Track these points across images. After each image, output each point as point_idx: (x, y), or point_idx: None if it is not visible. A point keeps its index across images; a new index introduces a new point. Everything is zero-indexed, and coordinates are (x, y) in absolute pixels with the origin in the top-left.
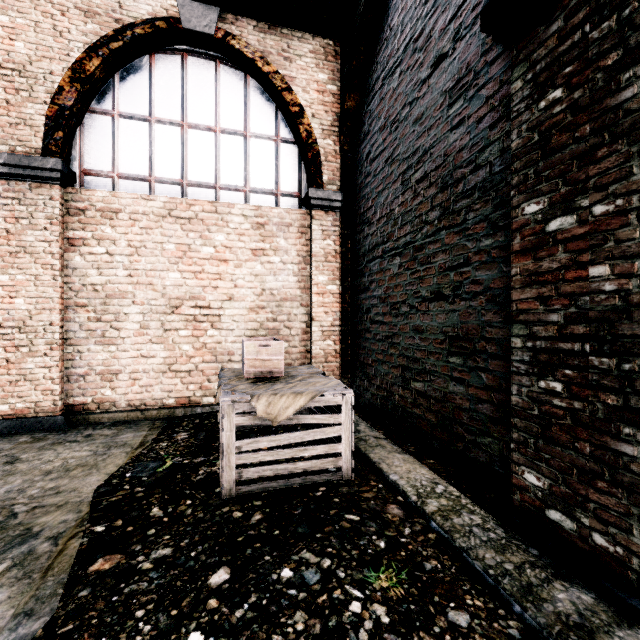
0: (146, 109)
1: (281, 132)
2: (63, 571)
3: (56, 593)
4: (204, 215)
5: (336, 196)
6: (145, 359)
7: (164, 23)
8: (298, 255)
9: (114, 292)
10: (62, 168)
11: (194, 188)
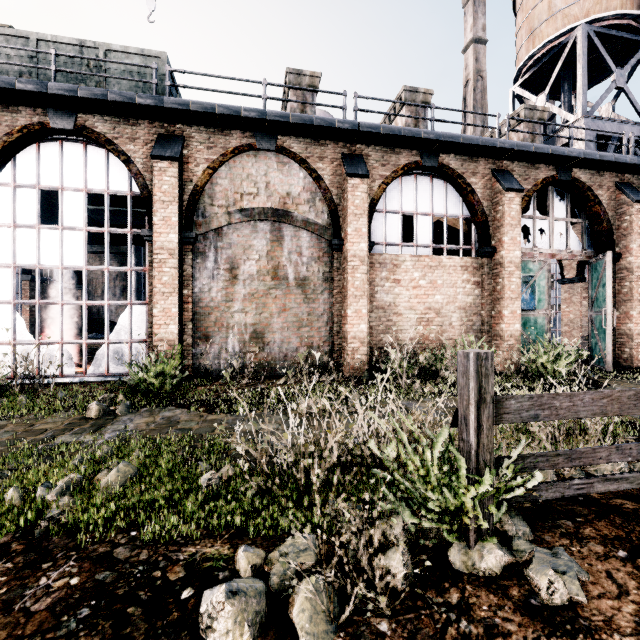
0: None
1: None
2: None
3: None
4: None
5: None
6: None
7: None
8: None
9: None
10: (579, 279)
11: None
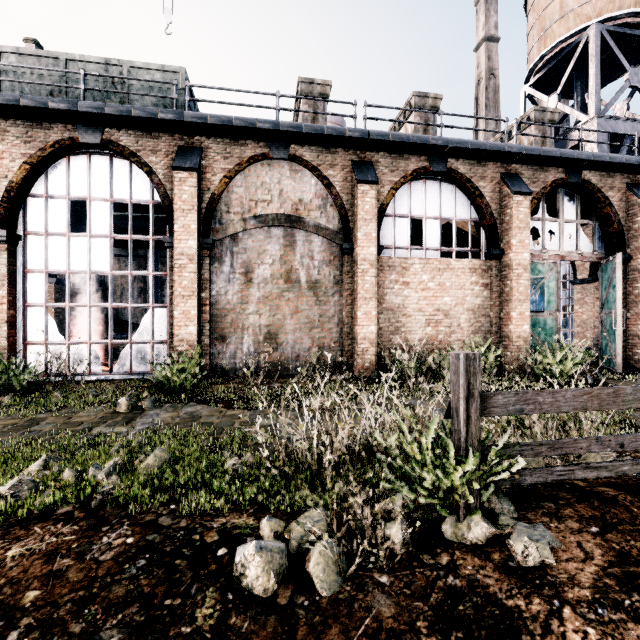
0: None
1: None
2: None
3: None
4: None
5: None
6: None
7: None
8: None
9: None
10: (592, 279)
11: None
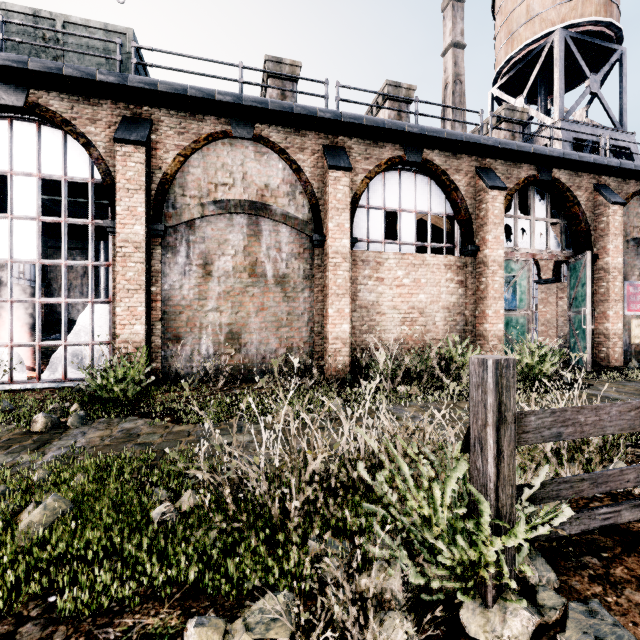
0: None
1: None
2: None
3: None
4: None
5: None
6: None
7: None
8: None
9: None
10: (555, 279)
11: None
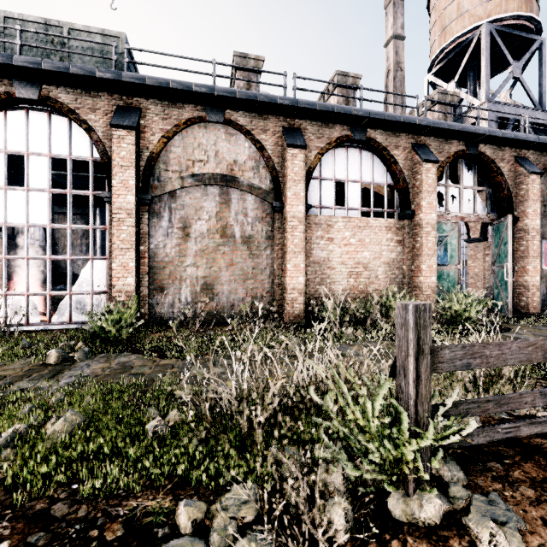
0: None
1: None
2: None
3: None
4: None
5: None
6: None
7: None
8: None
9: None
10: (482, 239)
11: None
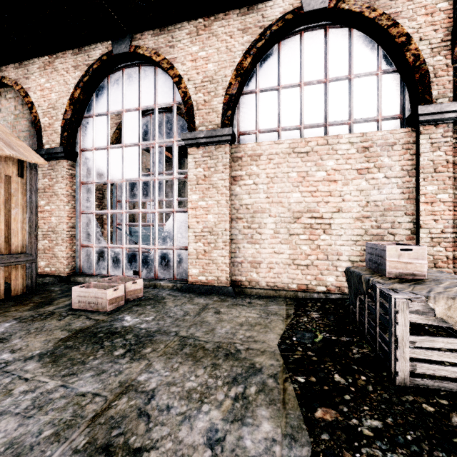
0: (275, 81)
1: (382, 66)
2: (295, 408)
3: (302, 427)
4: (318, 148)
5: (450, 107)
6: (277, 255)
7: (291, 15)
8: (402, 169)
9: (258, 209)
10: (232, 133)
11: (308, 129)
